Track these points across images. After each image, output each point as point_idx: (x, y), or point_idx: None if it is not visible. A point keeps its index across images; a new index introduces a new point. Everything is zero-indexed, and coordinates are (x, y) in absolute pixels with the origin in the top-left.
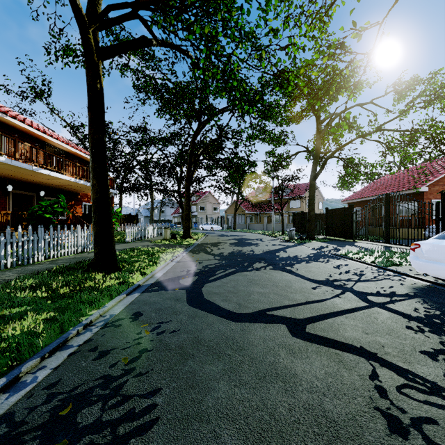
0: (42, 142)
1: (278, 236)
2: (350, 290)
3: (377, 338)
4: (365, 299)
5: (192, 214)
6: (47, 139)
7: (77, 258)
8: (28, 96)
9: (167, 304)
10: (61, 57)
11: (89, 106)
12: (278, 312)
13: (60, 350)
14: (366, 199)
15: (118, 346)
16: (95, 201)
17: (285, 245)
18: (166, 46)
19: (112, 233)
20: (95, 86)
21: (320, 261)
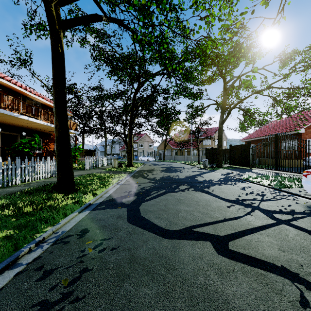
0: (24, 96)
1: (195, 165)
2: (257, 209)
3: (294, 256)
4: (272, 216)
5: (134, 149)
6: (28, 94)
7: (46, 181)
8: (15, 64)
9: (110, 221)
10: (34, 31)
11: (53, 64)
12: (202, 229)
13: (9, 269)
14: (258, 139)
15: (62, 265)
16: (57, 138)
17: (201, 172)
18: (112, 20)
19: (71, 163)
20: (57, 49)
21: (229, 183)
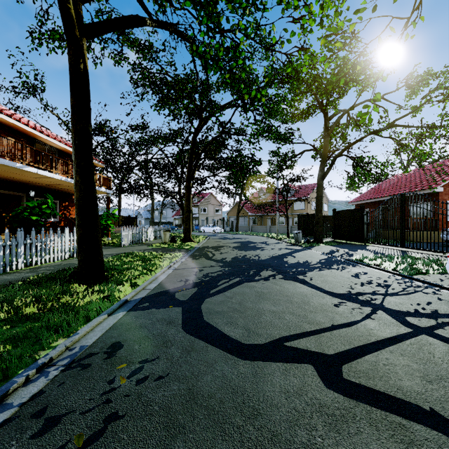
0: (32, 138)
1: (283, 239)
2: (381, 308)
3: (448, 391)
4: (404, 321)
5: (193, 216)
6: (37, 135)
7: (63, 265)
8: (20, 92)
9: (156, 330)
10: (46, 41)
11: (71, 90)
12: (299, 343)
13: None
14: (375, 201)
15: (76, 407)
16: (78, 201)
17: (292, 249)
18: (161, 24)
19: (99, 237)
20: (78, 67)
21: (334, 268)
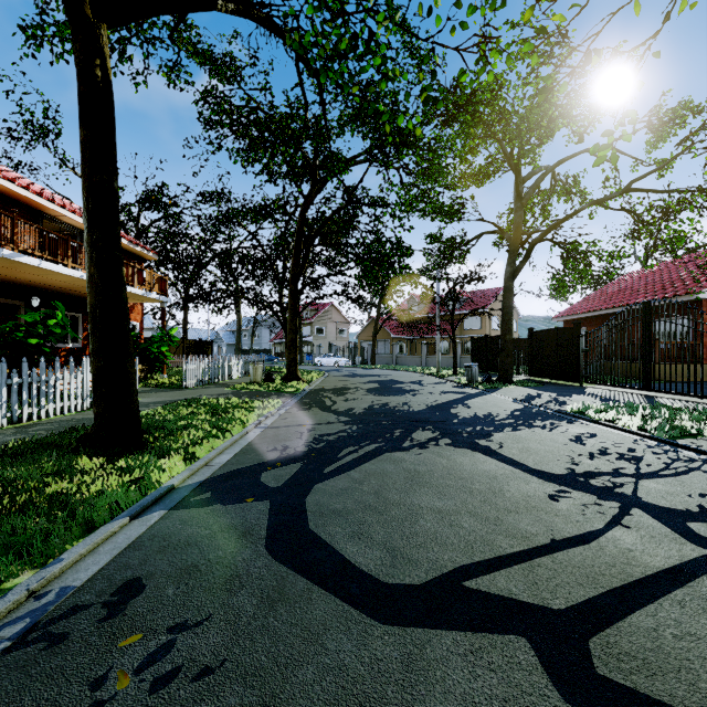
0: (35, 211)
1: (447, 377)
2: (637, 504)
3: None
4: (687, 532)
5: (304, 340)
6: (45, 206)
7: (76, 420)
8: (20, 138)
9: (215, 551)
10: (48, 40)
11: (81, 115)
12: (494, 582)
13: None
14: (596, 314)
15: None
16: (94, 310)
17: (463, 393)
18: (241, 3)
19: (132, 373)
20: (91, 73)
21: (537, 425)
